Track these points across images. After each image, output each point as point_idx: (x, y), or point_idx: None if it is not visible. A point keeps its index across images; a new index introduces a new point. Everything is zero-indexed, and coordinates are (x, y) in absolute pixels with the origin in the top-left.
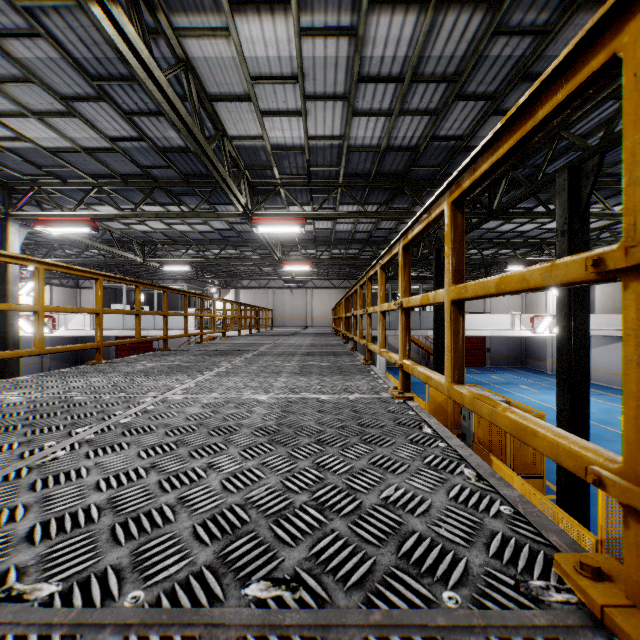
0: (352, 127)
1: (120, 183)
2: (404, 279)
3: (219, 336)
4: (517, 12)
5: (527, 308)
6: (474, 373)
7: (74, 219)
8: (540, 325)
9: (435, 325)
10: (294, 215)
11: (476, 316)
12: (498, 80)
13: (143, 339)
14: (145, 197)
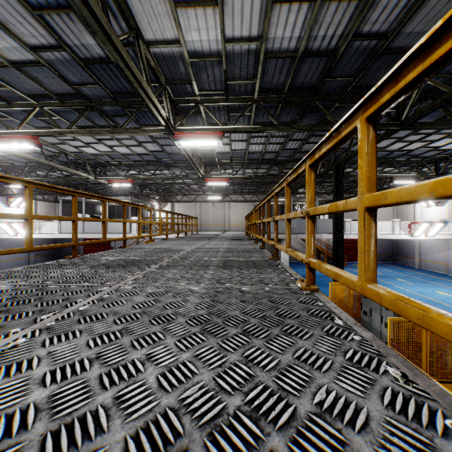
0: (271, 23)
1: (58, 103)
2: None
3: (156, 238)
4: None
5: (397, 216)
6: (356, 267)
7: (18, 136)
8: (417, 230)
9: (334, 230)
10: (212, 129)
11: None
12: None
13: (36, 247)
14: (79, 116)
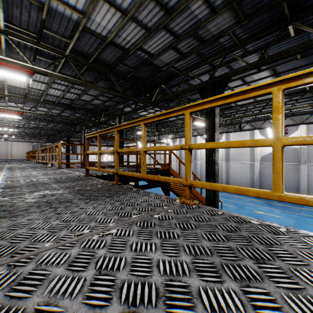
0: None
1: None
2: (42, 152)
3: None
4: (66, 111)
5: None
6: None
7: None
8: (104, 158)
9: (66, 158)
10: (14, 126)
11: None
12: (67, 115)
13: None
14: None
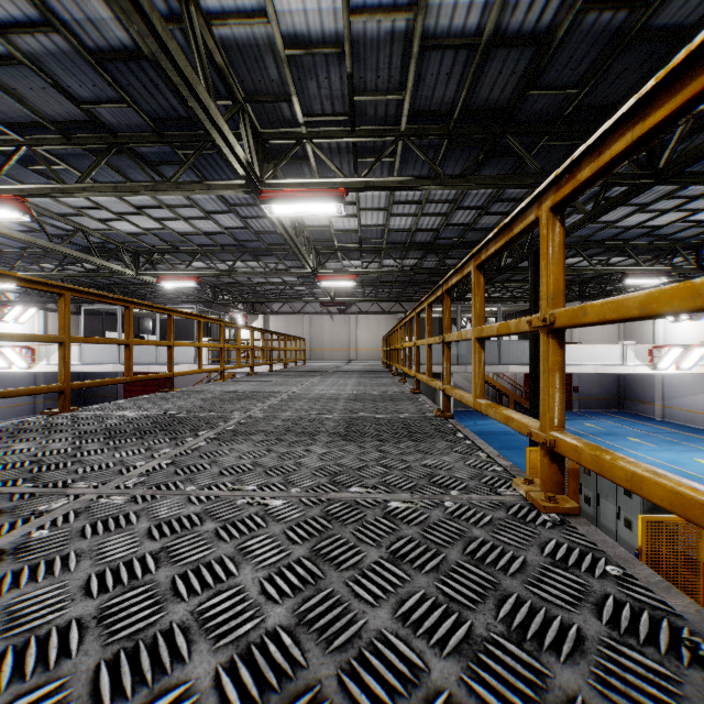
0: None
1: (59, 140)
2: None
3: (238, 372)
4: None
5: (626, 337)
6: None
7: None
8: (663, 359)
9: (533, 359)
10: (328, 184)
11: (574, 347)
12: None
13: None
14: (97, 161)
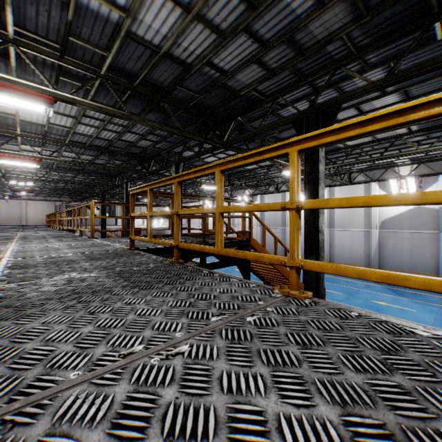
0: None
1: None
2: (68, 215)
3: None
4: (101, 158)
5: None
6: None
7: None
8: (154, 223)
9: (101, 223)
10: (30, 178)
11: None
12: (103, 162)
13: None
14: None
